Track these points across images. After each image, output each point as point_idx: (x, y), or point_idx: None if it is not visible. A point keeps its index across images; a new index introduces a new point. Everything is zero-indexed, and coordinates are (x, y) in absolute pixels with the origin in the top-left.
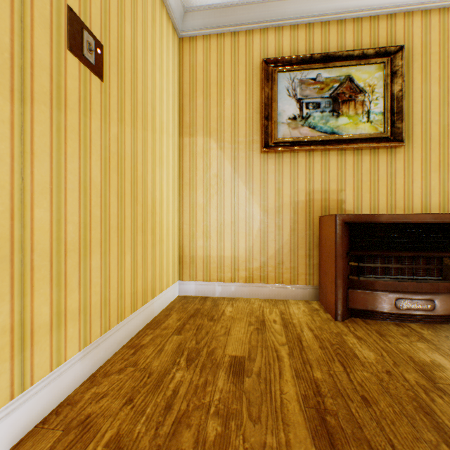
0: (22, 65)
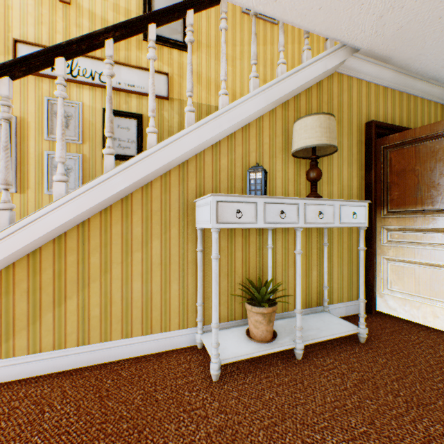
0: (299, 38)
